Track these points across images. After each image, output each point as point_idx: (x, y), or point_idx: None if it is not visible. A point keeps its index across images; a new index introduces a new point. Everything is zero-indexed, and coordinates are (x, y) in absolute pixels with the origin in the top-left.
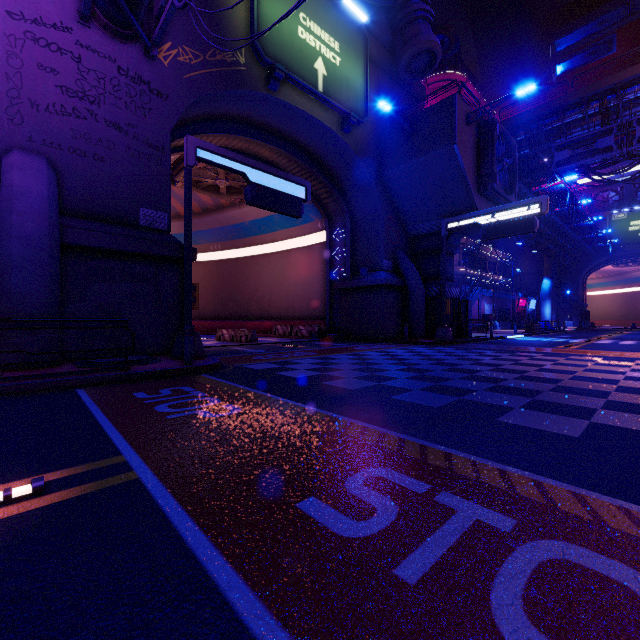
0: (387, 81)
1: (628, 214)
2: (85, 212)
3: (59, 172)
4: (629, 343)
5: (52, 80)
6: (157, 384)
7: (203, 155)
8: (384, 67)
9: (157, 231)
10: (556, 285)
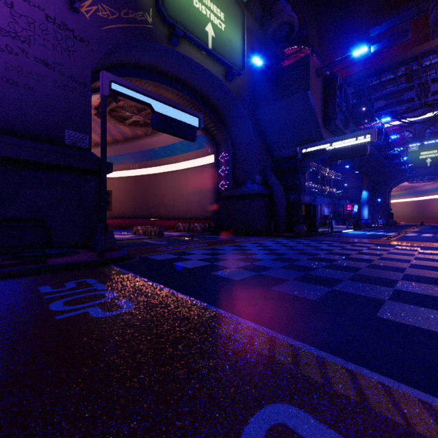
0: (258, 46)
1: (419, 147)
2: (17, 131)
3: None
4: (429, 235)
5: None
6: (67, 276)
7: (116, 88)
8: (256, 35)
9: (80, 149)
10: (371, 195)
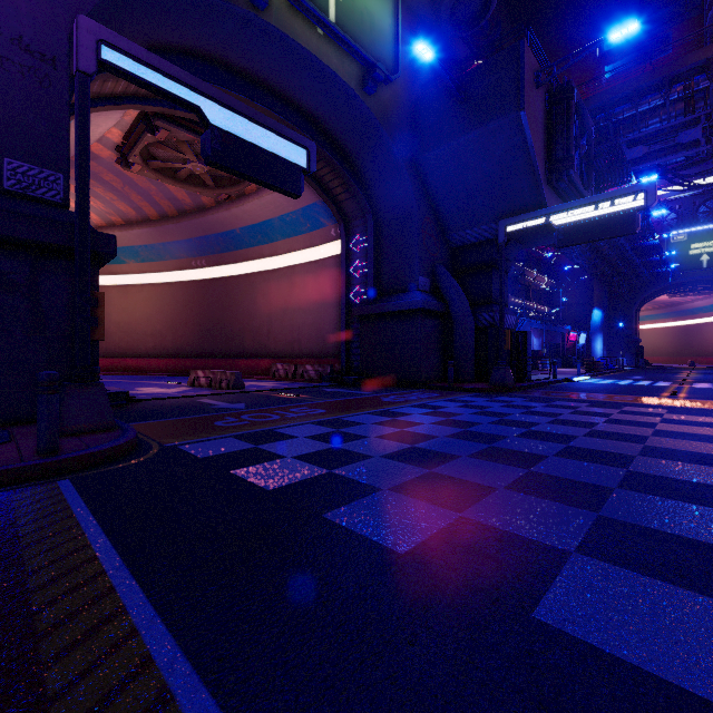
0: (424, 35)
1: (688, 236)
2: None
3: None
4: None
5: None
6: None
7: (114, 59)
8: (420, 14)
9: (42, 203)
10: (607, 317)
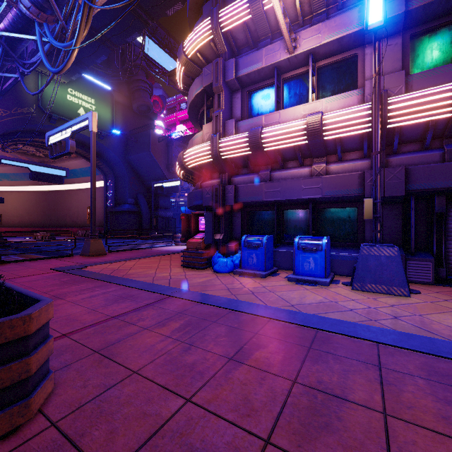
0: (131, 112)
1: None
2: None
3: None
4: None
5: None
6: None
7: (5, 162)
8: (128, 106)
9: None
10: None
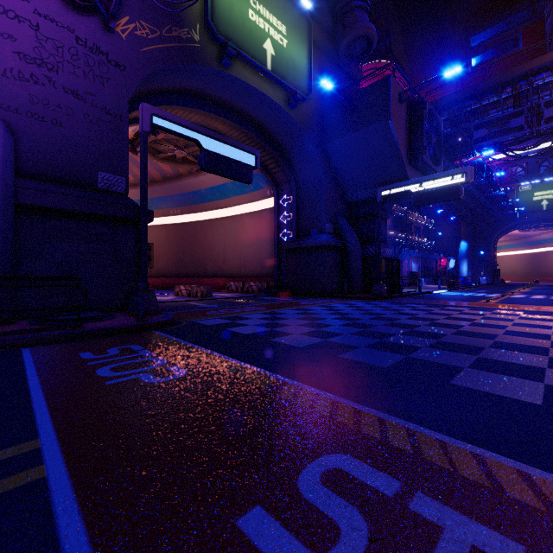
0: (328, 64)
1: (532, 186)
2: (43, 174)
3: (16, 135)
4: (540, 297)
5: (9, 46)
6: (107, 342)
7: (158, 122)
8: (326, 51)
9: (115, 194)
10: (472, 247)
